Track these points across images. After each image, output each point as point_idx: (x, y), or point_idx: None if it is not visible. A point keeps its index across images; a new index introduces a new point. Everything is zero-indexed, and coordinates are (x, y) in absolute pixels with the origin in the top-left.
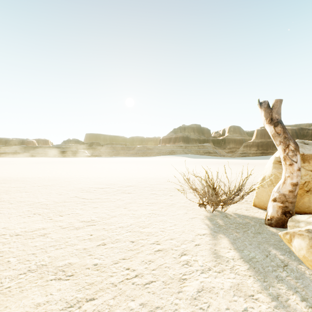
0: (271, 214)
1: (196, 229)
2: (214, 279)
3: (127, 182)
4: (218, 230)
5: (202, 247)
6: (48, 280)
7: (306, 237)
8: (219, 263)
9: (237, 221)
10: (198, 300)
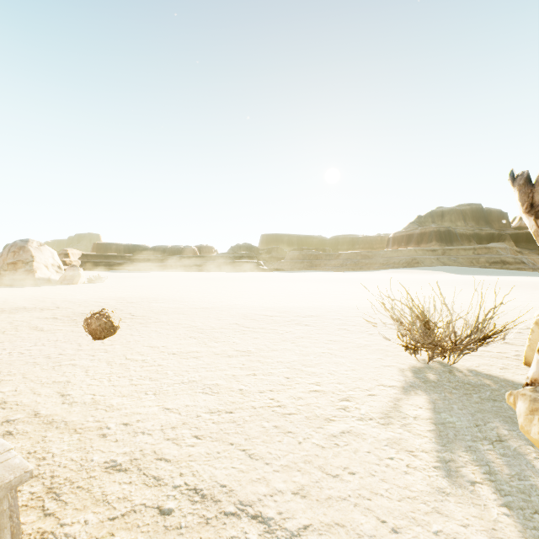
0: (532, 375)
1: (382, 379)
2: (371, 428)
3: (310, 311)
4: (418, 385)
5: (376, 398)
6: (196, 392)
7: (528, 397)
8: (389, 417)
9: (465, 379)
10: (337, 438)
